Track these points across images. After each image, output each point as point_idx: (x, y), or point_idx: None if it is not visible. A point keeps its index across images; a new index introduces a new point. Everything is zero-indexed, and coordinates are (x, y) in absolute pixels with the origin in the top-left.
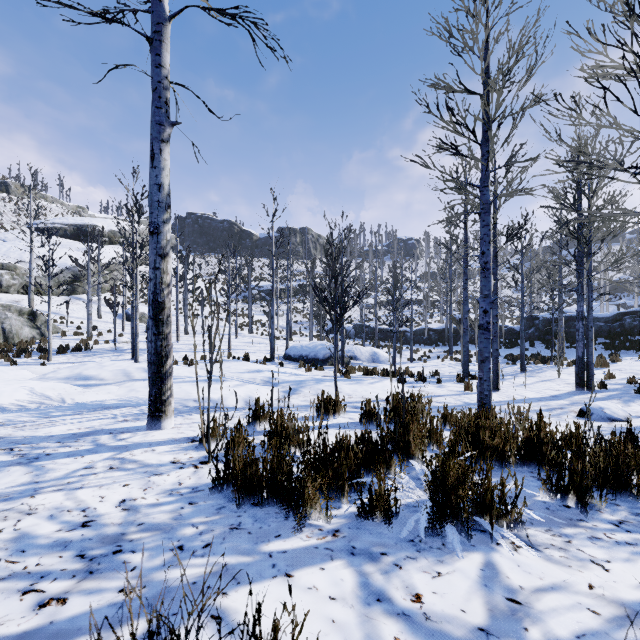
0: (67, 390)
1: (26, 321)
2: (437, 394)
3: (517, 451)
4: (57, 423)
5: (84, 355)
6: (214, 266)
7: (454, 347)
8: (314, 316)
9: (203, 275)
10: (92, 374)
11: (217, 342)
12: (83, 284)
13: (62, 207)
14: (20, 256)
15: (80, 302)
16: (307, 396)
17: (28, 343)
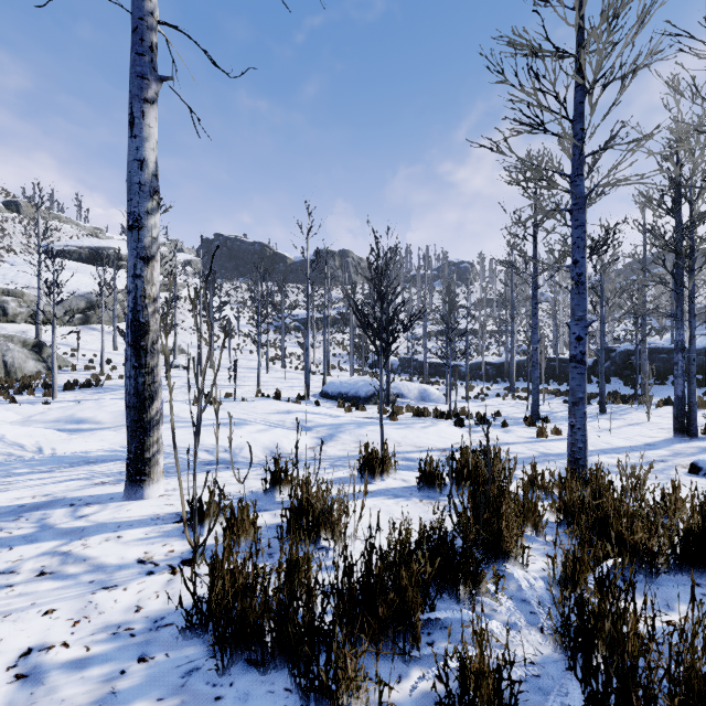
0: (48, 437)
1: (31, 353)
2: (505, 441)
3: (671, 549)
4: (11, 486)
5: (94, 392)
6: (244, 293)
7: (515, 383)
8: (355, 348)
9: (231, 303)
10: (87, 416)
11: (245, 377)
12: (98, 313)
13: (77, 228)
14: (29, 281)
15: (94, 332)
16: (346, 444)
17: (32, 378)
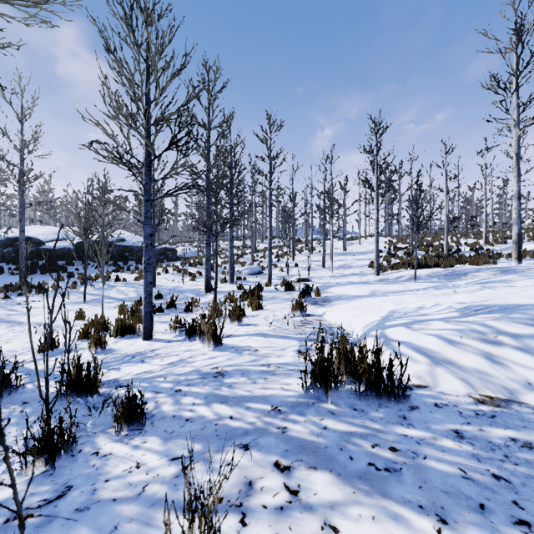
0: None
1: None
2: None
3: None
4: None
5: None
6: None
7: None
8: None
9: None
10: None
11: None
12: None
13: None
14: None
15: None
16: None
17: None
